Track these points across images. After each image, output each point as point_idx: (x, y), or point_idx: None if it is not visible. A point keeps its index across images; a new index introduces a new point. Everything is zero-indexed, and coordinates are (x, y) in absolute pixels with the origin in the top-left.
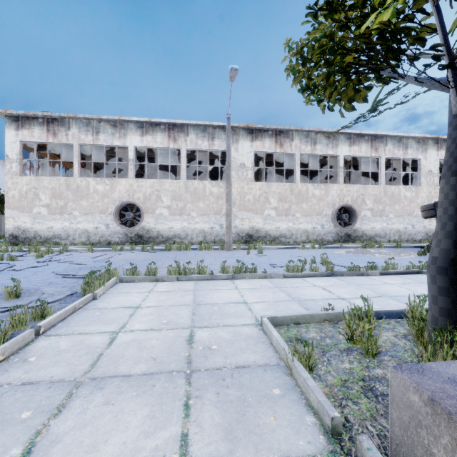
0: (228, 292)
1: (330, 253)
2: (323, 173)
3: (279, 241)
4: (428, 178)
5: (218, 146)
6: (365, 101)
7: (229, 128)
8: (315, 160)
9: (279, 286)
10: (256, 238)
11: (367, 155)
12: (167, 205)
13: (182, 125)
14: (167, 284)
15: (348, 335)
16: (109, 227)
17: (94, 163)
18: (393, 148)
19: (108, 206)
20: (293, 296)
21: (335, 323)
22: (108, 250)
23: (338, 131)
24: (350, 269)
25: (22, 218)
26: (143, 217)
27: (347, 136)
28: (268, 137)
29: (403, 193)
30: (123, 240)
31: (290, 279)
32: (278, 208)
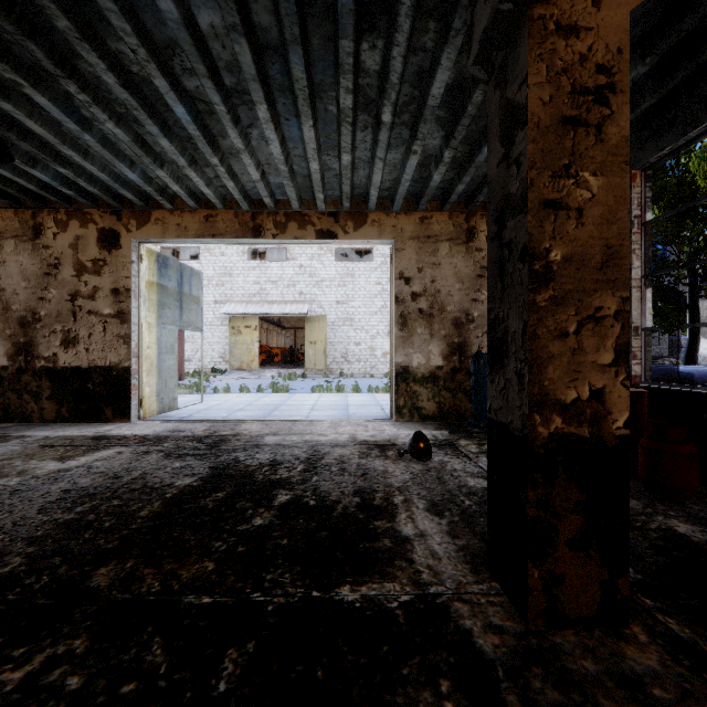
0: None
1: None
2: None
3: None
4: None
5: None
6: None
7: None
8: None
9: None
10: None
11: None
12: None
13: None
14: None
15: None
16: None
17: None
18: None
19: None
20: None
21: None
22: None
23: None
24: None
25: (702, 344)
26: None
27: None
28: None
29: None
30: None
31: None
32: None
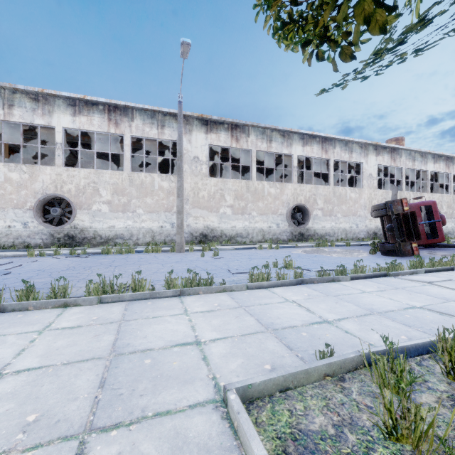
0: (172, 321)
1: (288, 254)
2: (276, 173)
3: (235, 241)
4: (369, 181)
5: (169, 135)
6: (382, 31)
7: (181, 114)
8: (270, 158)
9: (243, 304)
10: (211, 238)
11: (318, 156)
12: (107, 200)
13: (126, 107)
14: (80, 311)
15: (387, 425)
16: (28, 226)
17: (14, 147)
18: (341, 151)
19: (27, 200)
20: (264, 322)
21: (341, 378)
22: (22, 255)
23: (293, 130)
24: (319, 274)
25: None
26: (74, 214)
27: (300, 136)
28: (224, 130)
29: (349, 194)
30: (48, 242)
31: (255, 291)
32: (234, 206)
